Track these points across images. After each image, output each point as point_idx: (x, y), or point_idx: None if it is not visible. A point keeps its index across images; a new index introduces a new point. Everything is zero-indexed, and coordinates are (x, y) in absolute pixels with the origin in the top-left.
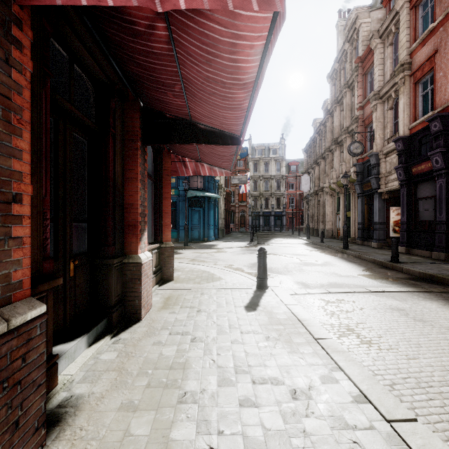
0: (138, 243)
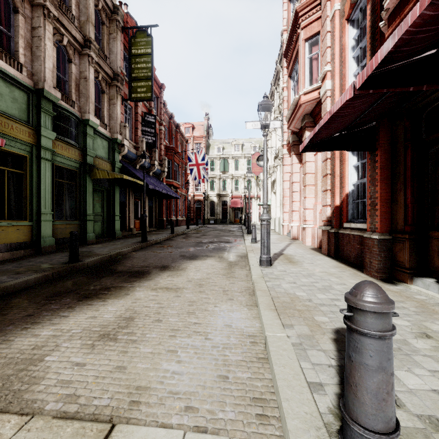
0: None
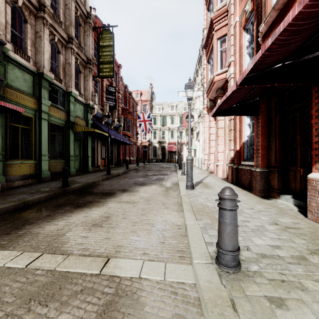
0: (312, 164)
